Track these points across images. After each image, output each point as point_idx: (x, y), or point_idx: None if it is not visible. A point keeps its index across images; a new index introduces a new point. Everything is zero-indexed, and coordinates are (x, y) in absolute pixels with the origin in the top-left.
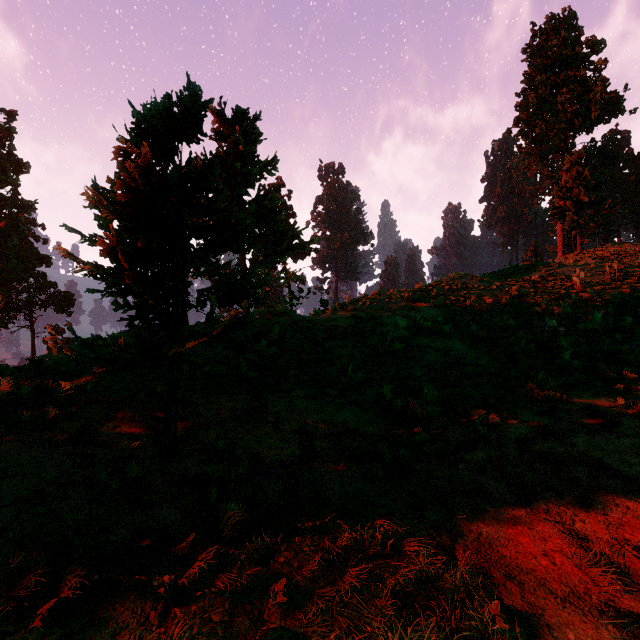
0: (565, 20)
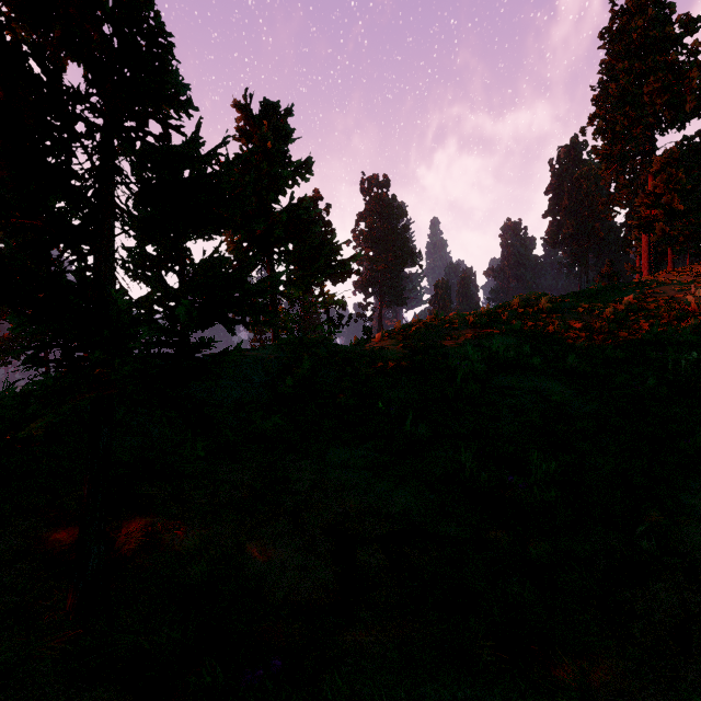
0: None
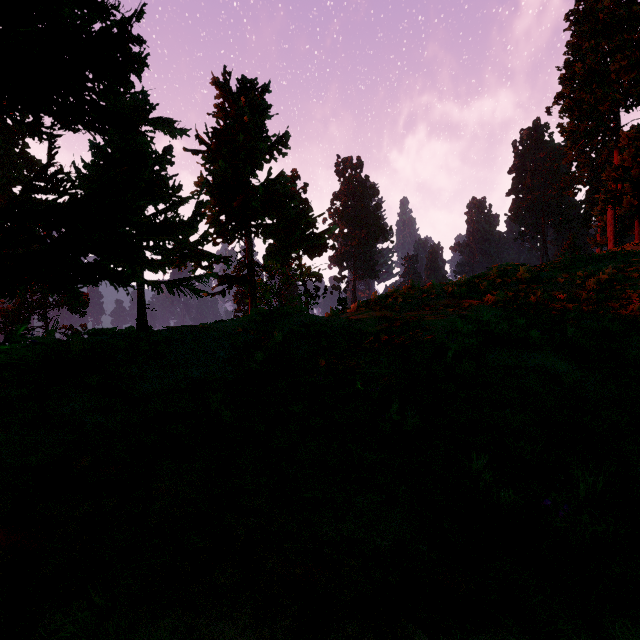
0: None
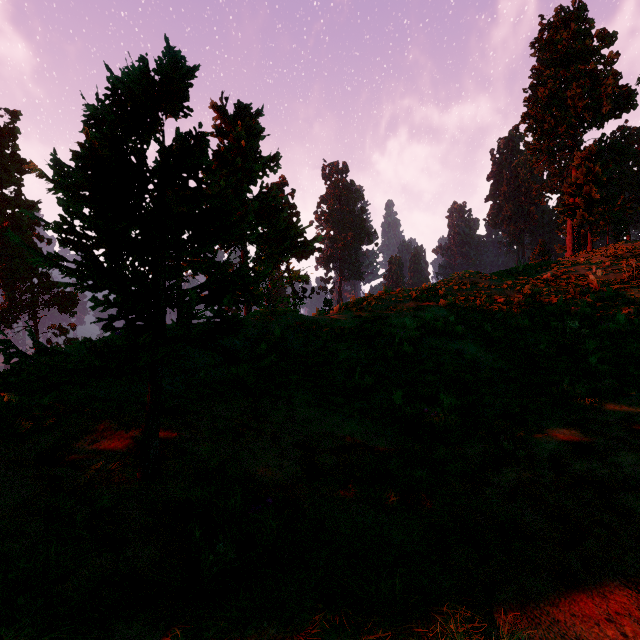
0: (575, 13)
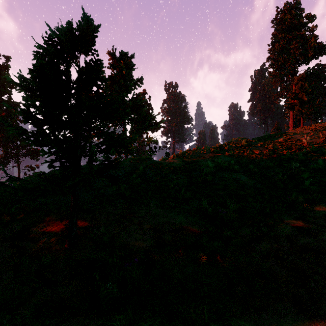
0: (294, 5)
